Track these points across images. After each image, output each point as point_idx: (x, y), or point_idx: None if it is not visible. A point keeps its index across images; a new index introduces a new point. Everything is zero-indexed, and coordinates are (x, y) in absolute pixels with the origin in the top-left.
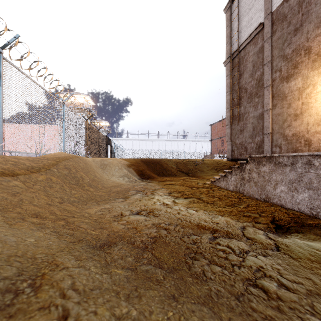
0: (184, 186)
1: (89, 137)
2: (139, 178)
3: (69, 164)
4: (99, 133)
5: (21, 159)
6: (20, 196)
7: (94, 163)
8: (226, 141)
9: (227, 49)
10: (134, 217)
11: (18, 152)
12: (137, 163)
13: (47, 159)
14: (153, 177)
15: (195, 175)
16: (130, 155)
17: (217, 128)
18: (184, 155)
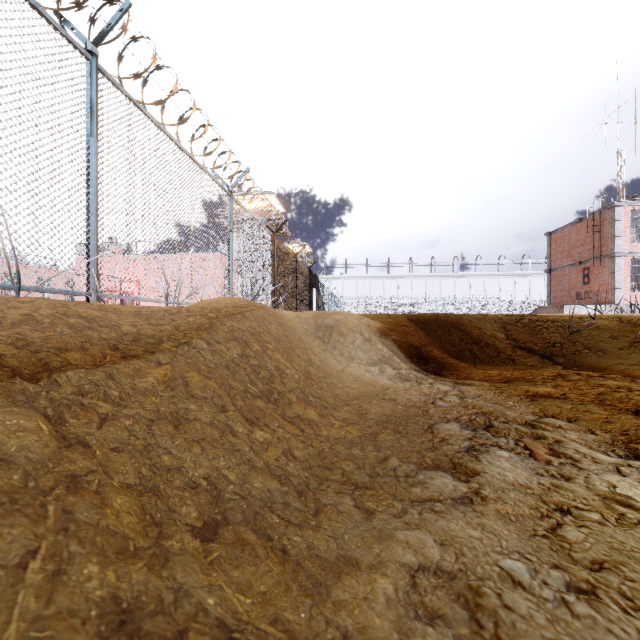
0: (633, 415)
1: (278, 269)
2: (416, 367)
3: (244, 327)
4: (296, 262)
5: (119, 312)
6: None
7: (299, 326)
8: None
9: None
10: None
11: (134, 299)
12: (401, 326)
13: (186, 314)
14: (454, 365)
15: (578, 362)
16: (352, 310)
17: (570, 240)
18: (471, 309)
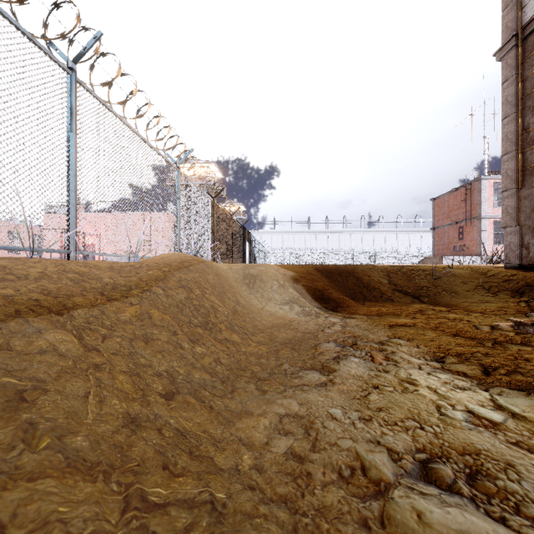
0: (451, 336)
1: (217, 227)
2: (319, 305)
3: (189, 278)
4: (232, 221)
5: (98, 267)
6: (37, 403)
7: (231, 275)
8: (502, 226)
9: (506, 22)
10: (441, 517)
11: (103, 255)
12: (310, 274)
13: (146, 268)
14: (347, 304)
15: (437, 301)
16: (279, 259)
17: (449, 205)
18: (375, 258)
